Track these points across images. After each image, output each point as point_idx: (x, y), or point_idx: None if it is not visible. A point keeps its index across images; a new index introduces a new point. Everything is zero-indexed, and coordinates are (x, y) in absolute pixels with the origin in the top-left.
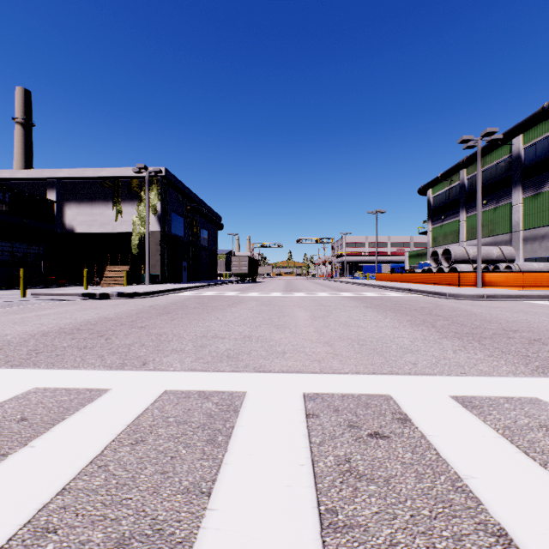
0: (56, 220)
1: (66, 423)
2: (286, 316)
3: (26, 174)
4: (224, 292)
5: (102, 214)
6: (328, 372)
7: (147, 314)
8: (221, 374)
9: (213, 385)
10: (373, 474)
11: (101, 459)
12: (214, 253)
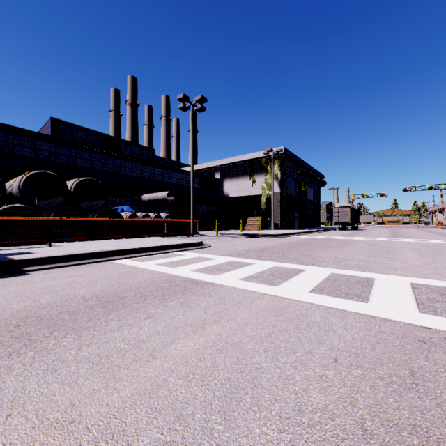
0: (219, 190)
1: (300, 275)
2: (394, 253)
3: (205, 166)
4: (332, 236)
5: (243, 184)
6: (429, 279)
7: (290, 246)
8: (357, 271)
9: (354, 274)
10: (445, 302)
11: (323, 282)
12: (317, 205)
